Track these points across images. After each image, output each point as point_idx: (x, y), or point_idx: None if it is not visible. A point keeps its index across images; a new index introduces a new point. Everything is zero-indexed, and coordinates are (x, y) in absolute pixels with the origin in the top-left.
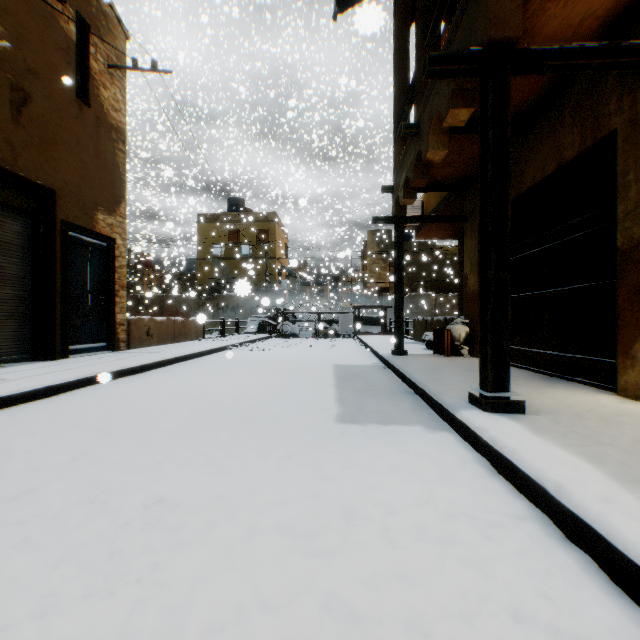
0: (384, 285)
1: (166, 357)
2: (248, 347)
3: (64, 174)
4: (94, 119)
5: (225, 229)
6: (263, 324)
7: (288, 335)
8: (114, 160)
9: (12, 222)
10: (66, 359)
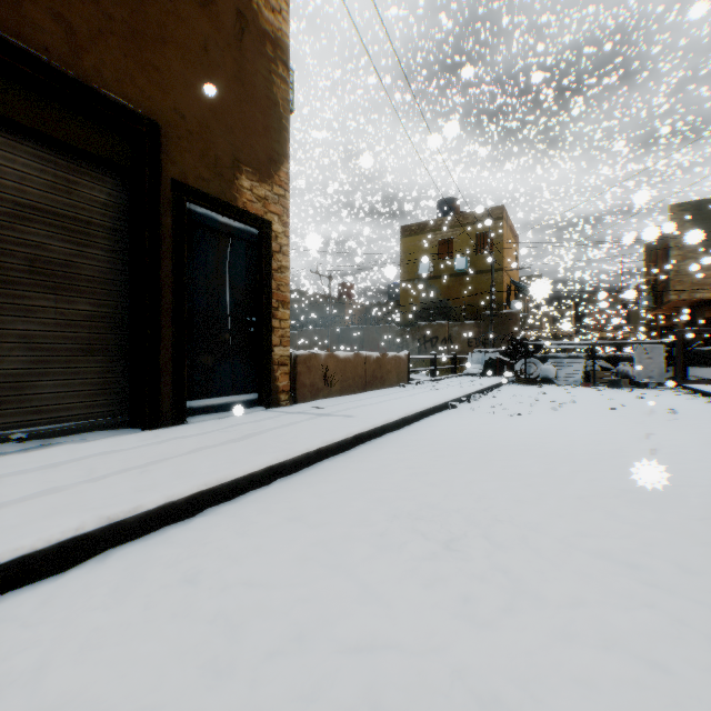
0: (707, 295)
1: (332, 438)
2: (482, 404)
3: (176, 100)
4: (233, 17)
5: (433, 240)
6: (492, 362)
7: (537, 380)
8: (268, 92)
9: (88, 184)
10: (175, 427)
